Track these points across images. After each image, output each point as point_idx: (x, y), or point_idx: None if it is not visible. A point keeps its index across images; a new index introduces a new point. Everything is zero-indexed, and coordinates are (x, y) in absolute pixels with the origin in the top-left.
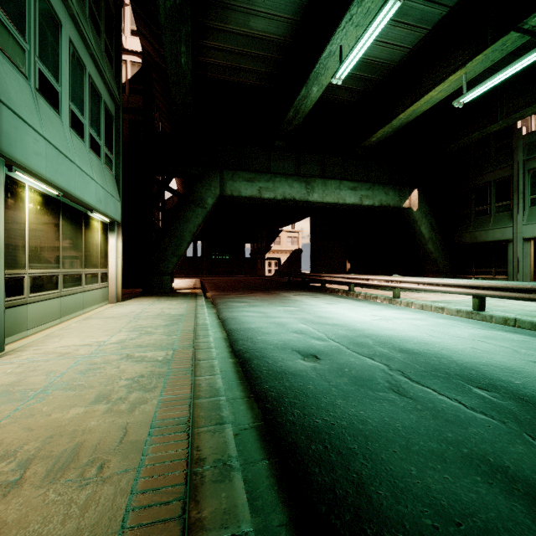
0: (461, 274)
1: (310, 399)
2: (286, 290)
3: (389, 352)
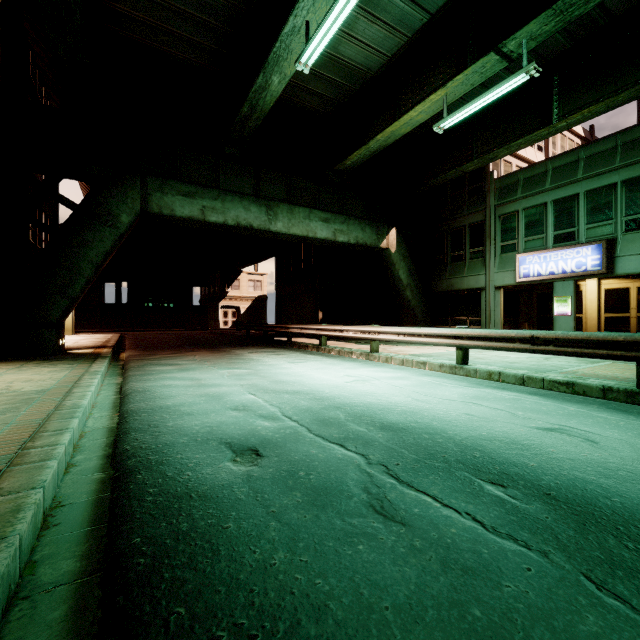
0: (438, 324)
1: (219, 564)
2: (242, 346)
3: (366, 431)
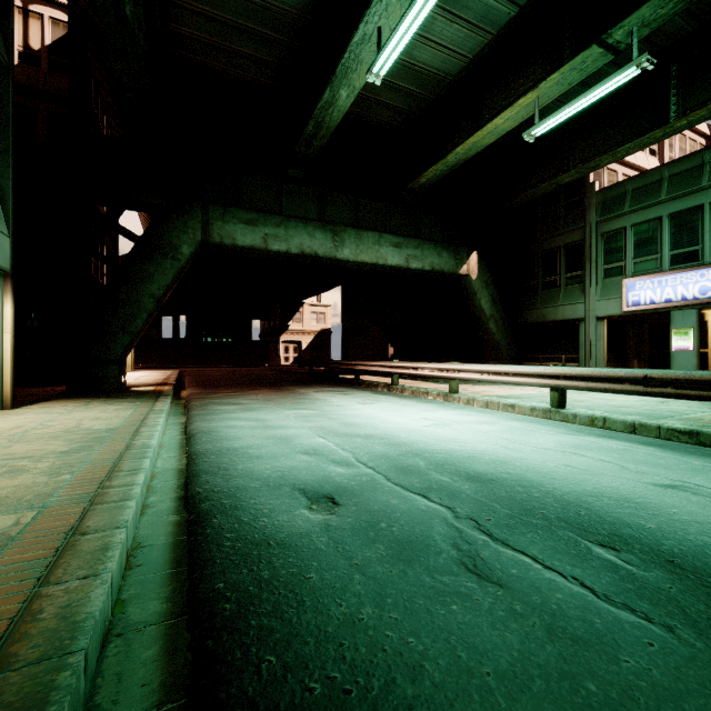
0: (527, 361)
1: (305, 614)
2: (306, 384)
3: (451, 481)
